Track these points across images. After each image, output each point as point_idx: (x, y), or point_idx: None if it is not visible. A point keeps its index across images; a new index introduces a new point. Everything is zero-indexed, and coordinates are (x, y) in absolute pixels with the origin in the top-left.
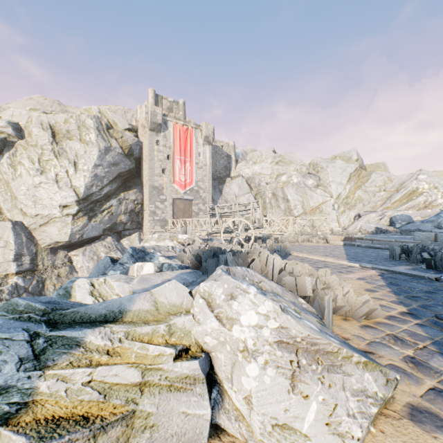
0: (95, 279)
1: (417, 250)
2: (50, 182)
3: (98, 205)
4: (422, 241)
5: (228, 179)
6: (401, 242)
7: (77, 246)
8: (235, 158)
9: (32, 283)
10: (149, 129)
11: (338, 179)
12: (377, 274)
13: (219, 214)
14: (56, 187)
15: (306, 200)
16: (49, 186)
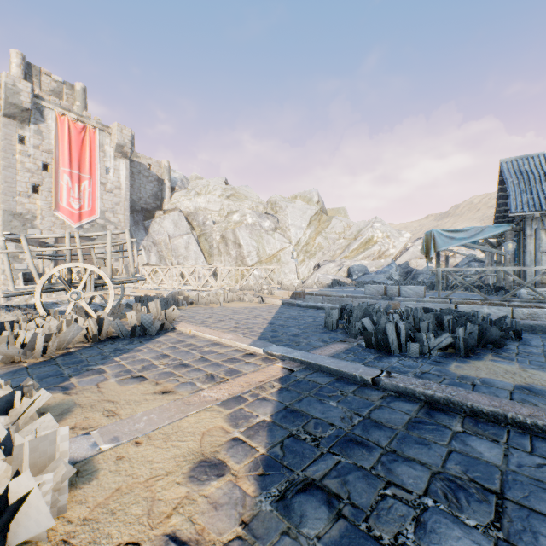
0: None
1: (357, 315)
2: None
3: None
4: (373, 295)
5: (159, 213)
6: (352, 297)
7: None
8: (171, 184)
9: None
10: (2, 114)
11: (298, 222)
12: (279, 376)
13: (142, 262)
14: None
15: (263, 246)
16: None
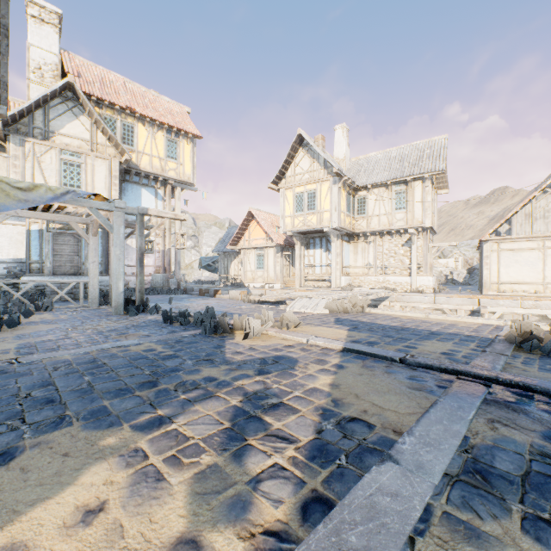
0: None
1: None
2: None
3: None
4: None
5: None
6: None
7: None
8: None
9: None
10: None
11: (210, 242)
12: None
13: None
14: None
15: (184, 258)
16: None
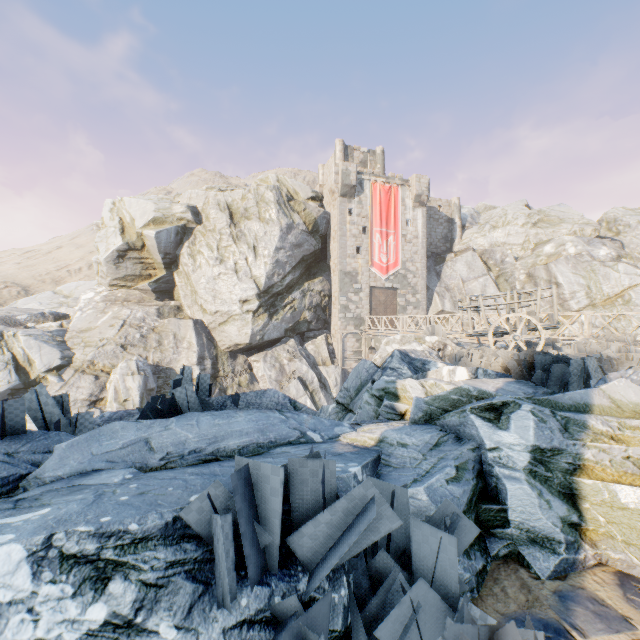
0: (421, 380)
1: None
2: (229, 272)
3: (279, 298)
4: None
5: (450, 256)
6: None
7: (256, 350)
8: (461, 222)
9: (214, 391)
10: (339, 195)
11: None
12: None
13: (436, 309)
14: (235, 279)
15: (596, 283)
16: (228, 277)
